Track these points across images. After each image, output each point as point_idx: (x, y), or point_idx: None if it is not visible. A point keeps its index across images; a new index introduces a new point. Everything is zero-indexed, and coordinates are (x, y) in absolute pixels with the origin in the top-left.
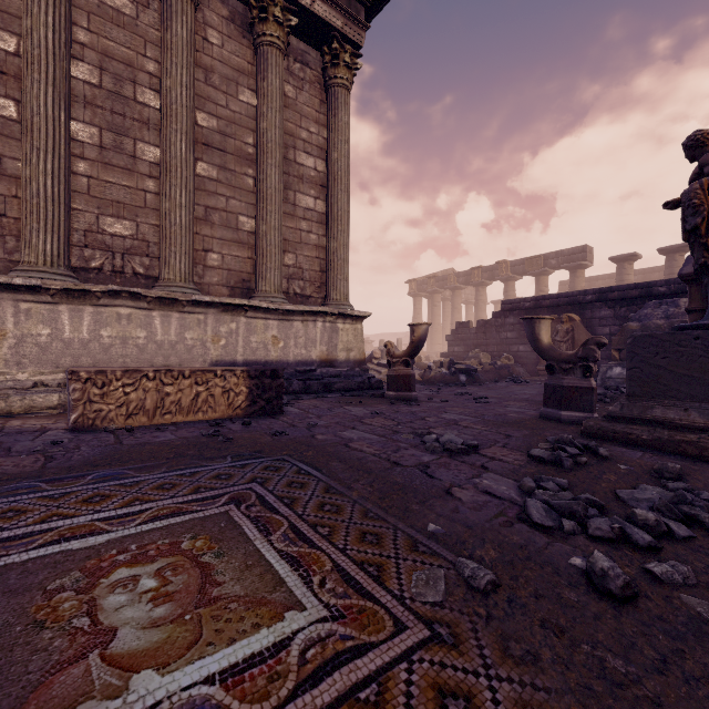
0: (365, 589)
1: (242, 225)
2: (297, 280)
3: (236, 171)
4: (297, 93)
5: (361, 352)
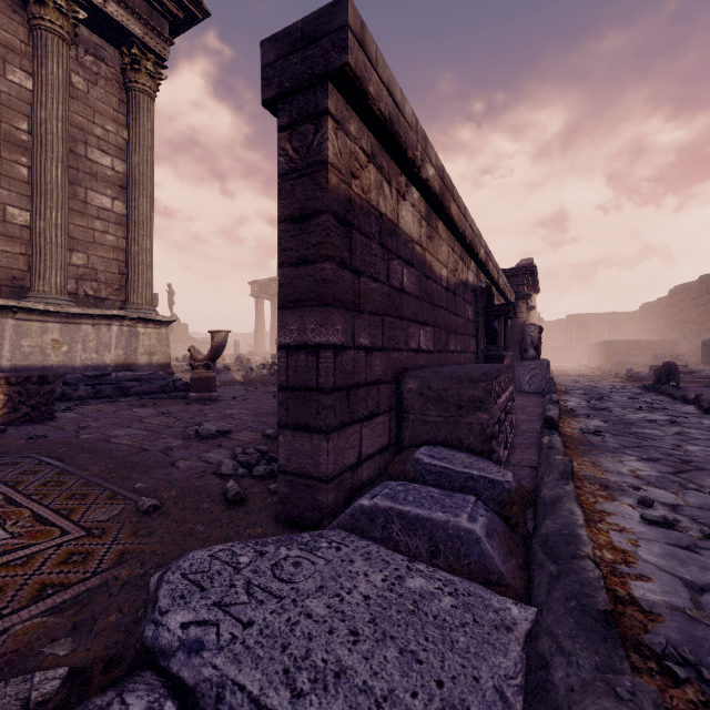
0: (50, 522)
1: (11, 217)
2: (89, 281)
3: (3, 156)
4: (89, 87)
5: (166, 356)
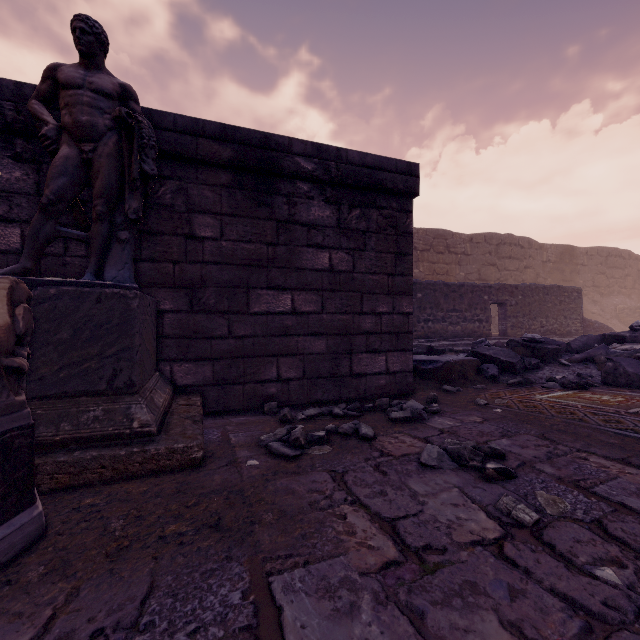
0: (524, 399)
1: None
2: None
3: None
4: None
5: None
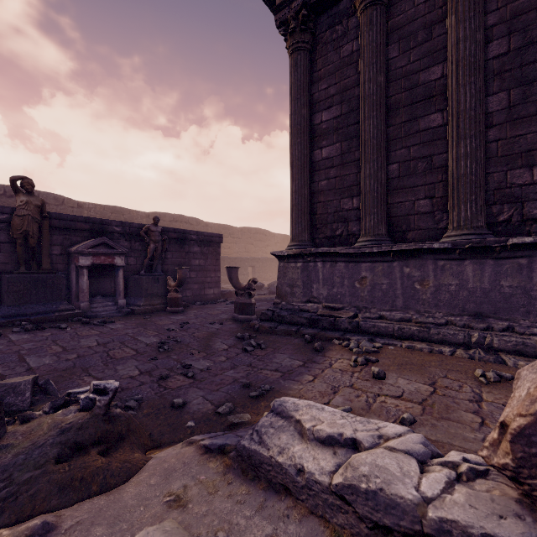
0: None
1: None
2: None
3: None
4: None
5: (279, 287)
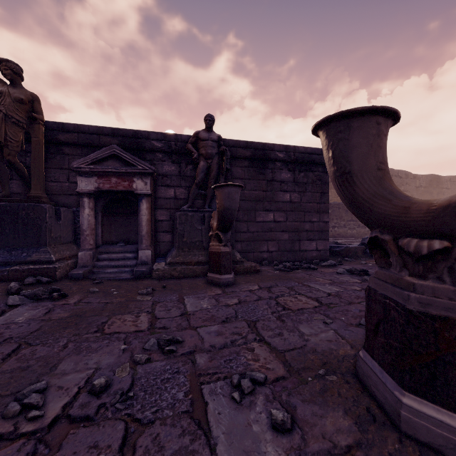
0: None
1: None
2: None
3: None
4: None
5: None
